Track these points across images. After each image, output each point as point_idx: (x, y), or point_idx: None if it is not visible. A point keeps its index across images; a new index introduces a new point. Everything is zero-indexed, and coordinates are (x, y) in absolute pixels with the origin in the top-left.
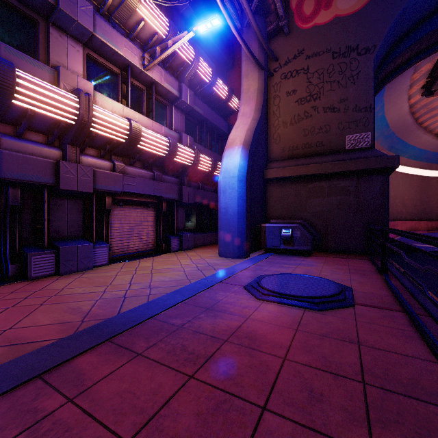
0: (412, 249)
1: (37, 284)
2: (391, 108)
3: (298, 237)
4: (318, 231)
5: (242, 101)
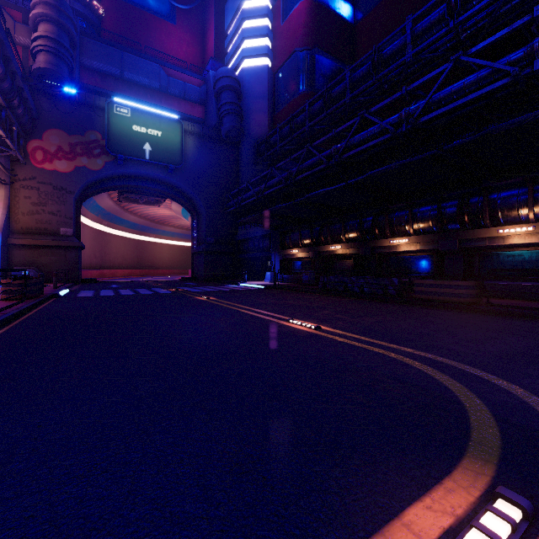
0: (98, 281)
1: None
2: (102, 202)
3: (32, 275)
4: (45, 273)
5: None
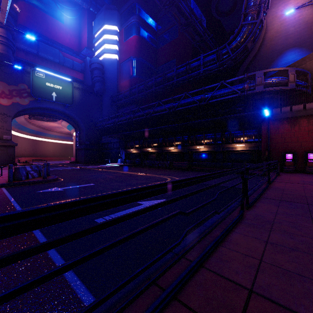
0: None
1: None
2: (18, 119)
3: None
4: None
5: None
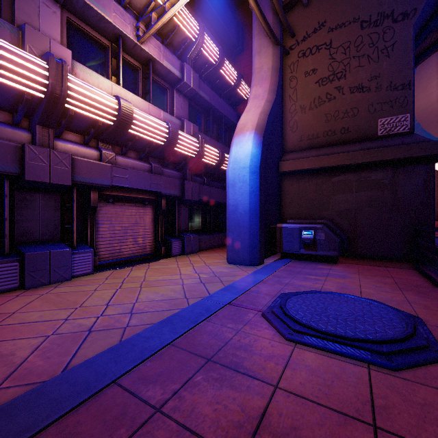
0: None
1: None
2: (420, 95)
3: (322, 240)
4: (344, 233)
5: (254, 82)
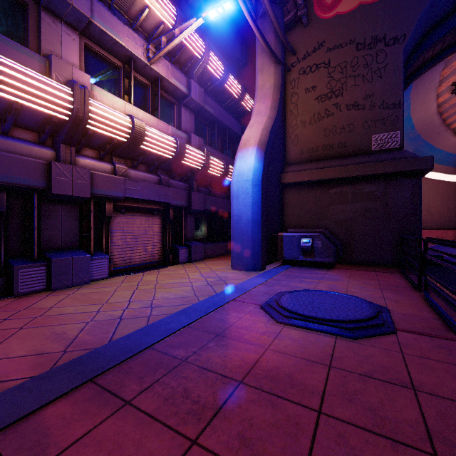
0: (444, 261)
1: (23, 301)
2: (418, 108)
3: (319, 248)
4: (341, 241)
5: (257, 98)
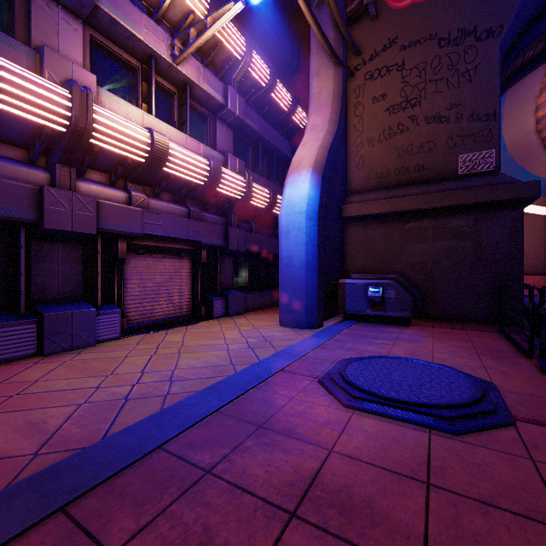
0: None
1: (1, 372)
2: (512, 123)
3: (391, 299)
4: (418, 290)
5: (312, 110)
